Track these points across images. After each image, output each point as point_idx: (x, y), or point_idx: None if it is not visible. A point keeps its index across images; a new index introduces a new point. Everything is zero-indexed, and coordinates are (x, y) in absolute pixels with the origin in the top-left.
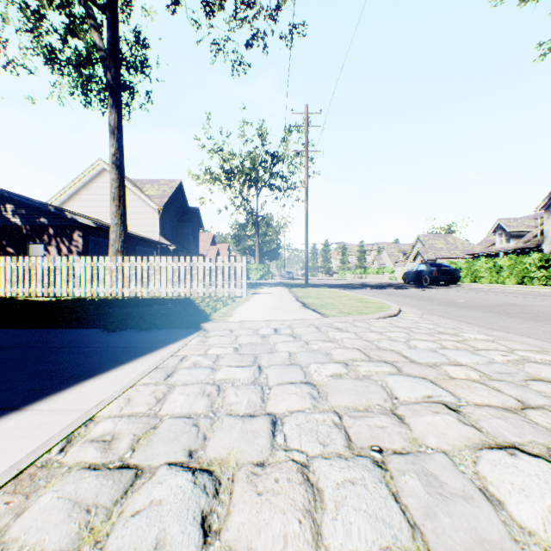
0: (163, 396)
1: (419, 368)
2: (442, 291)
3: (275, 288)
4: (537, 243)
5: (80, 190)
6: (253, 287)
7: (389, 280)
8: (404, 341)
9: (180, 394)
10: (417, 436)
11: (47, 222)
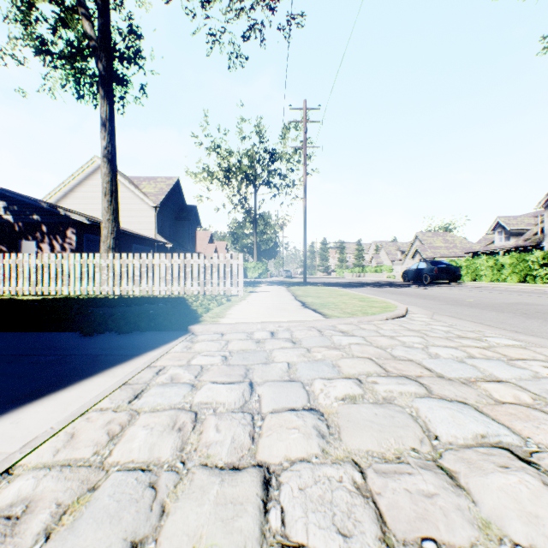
0: (119, 430)
1: (453, 387)
2: (445, 289)
3: (272, 287)
4: (537, 241)
5: (76, 187)
6: (250, 286)
7: (388, 278)
8: (421, 348)
9: (142, 427)
10: (492, 519)
11: (40, 219)
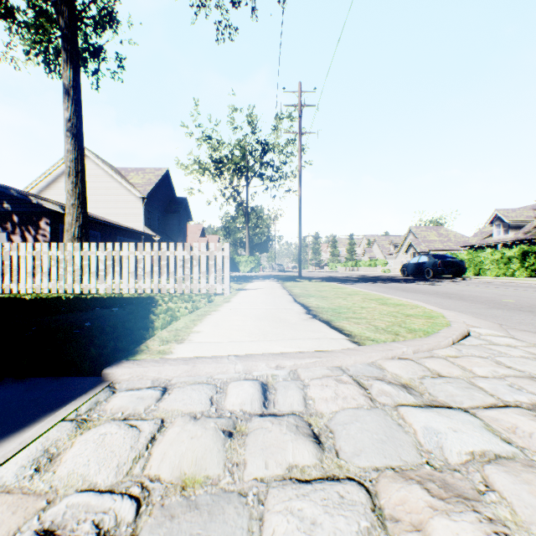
0: None
1: None
2: (458, 285)
3: (265, 282)
4: None
5: (59, 178)
6: (241, 281)
7: (383, 272)
8: None
9: None
10: None
11: (11, 208)
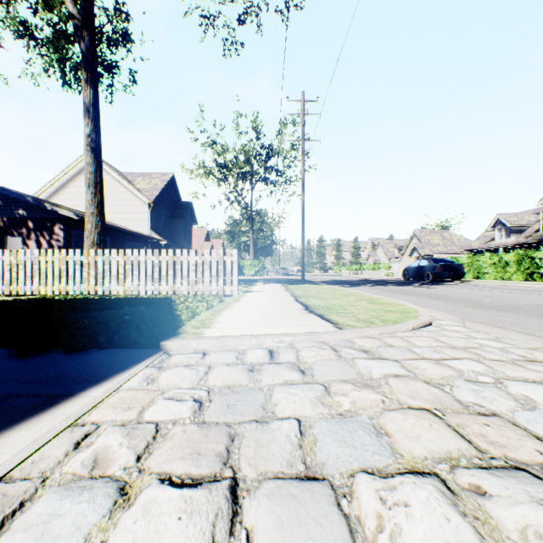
0: None
1: None
2: (452, 288)
3: (269, 285)
4: (539, 238)
5: (68, 183)
6: (246, 284)
7: (386, 276)
8: (494, 383)
9: None
10: None
11: (26, 214)
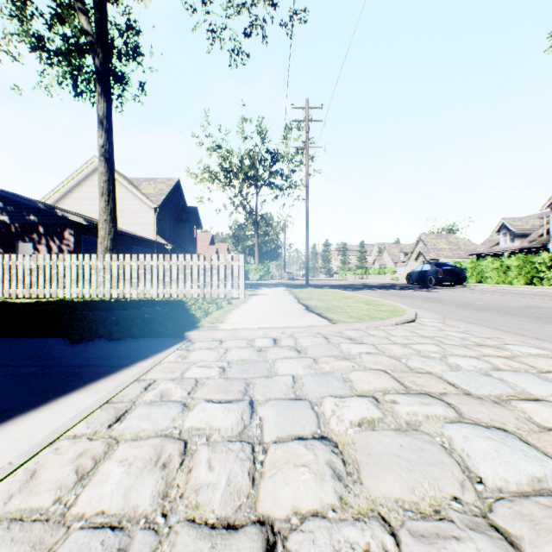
0: (90, 466)
1: (485, 408)
2: (451, 292)
3: (274, 289)
4: (543, 242)
5: (74, 188)
6: (252, 288)
7: (391, 280)
8: (439, 357)
9: (119, 462)
10: None
11: (37, 220)
